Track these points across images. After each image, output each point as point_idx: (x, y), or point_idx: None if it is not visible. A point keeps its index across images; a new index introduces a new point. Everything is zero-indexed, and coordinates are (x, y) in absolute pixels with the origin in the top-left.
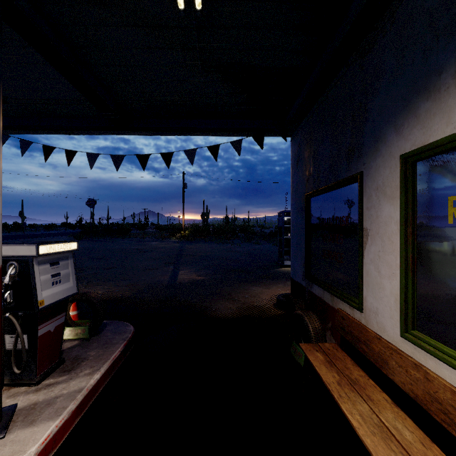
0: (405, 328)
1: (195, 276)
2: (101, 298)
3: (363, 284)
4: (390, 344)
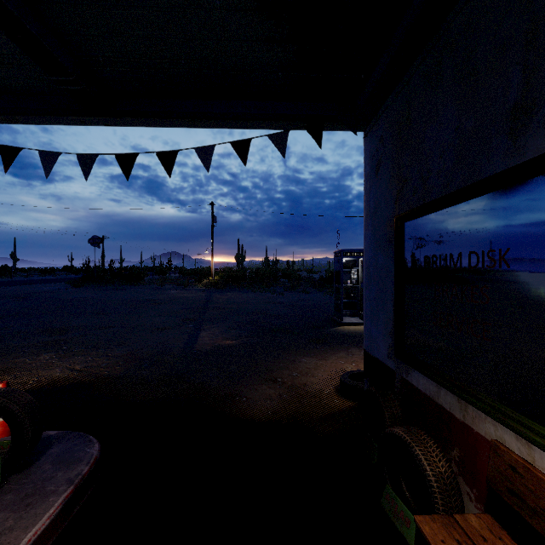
0: None
1: (222, 339)
2: (33, 400)
3: None
4: None
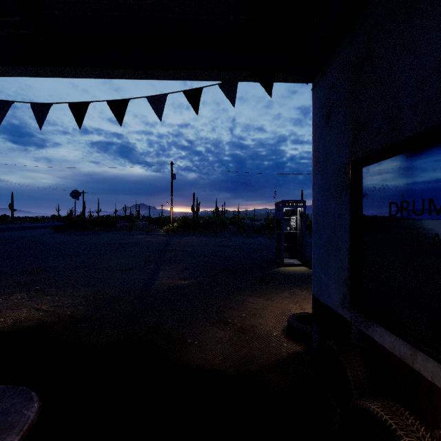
0: None
1: (177, 279)
2: None
3: None
4: None
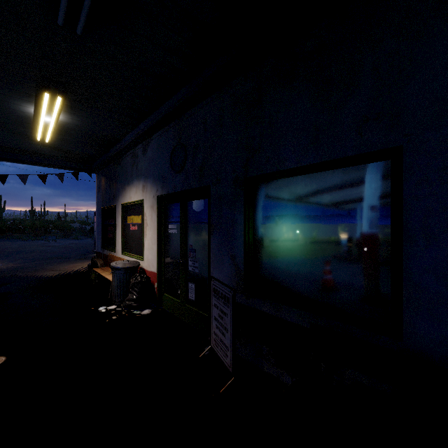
0: (122, 252)
1: (13, 264)
2: None
3: (116, 243)
4: (117, 256)
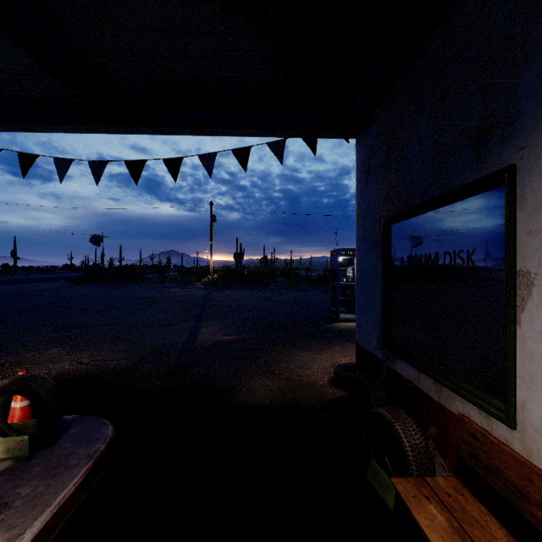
0: None
1: (222, 335)
2: (56, 385)
3: (516, 377)
4: None
